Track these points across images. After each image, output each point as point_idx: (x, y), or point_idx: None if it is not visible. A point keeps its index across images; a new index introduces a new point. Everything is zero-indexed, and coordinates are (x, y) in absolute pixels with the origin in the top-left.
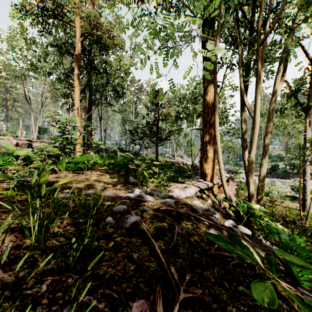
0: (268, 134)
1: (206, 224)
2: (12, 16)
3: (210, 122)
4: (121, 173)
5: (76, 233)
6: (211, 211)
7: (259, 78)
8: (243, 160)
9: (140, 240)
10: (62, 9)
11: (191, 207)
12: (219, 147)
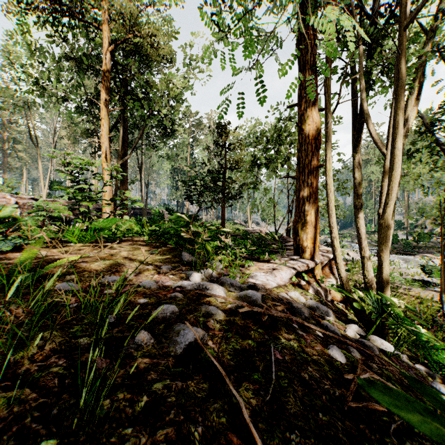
0: None
1: (319, 336)
2: (7, 12)
3: (310, 166)
4: (169, 247)
5: (68, 373)
6: (322, 310)
7: (401, 86)
8: (356, 226)
9: (204, 384)
10: (82, 4)
11: (290, 304)
12: (332, 204)
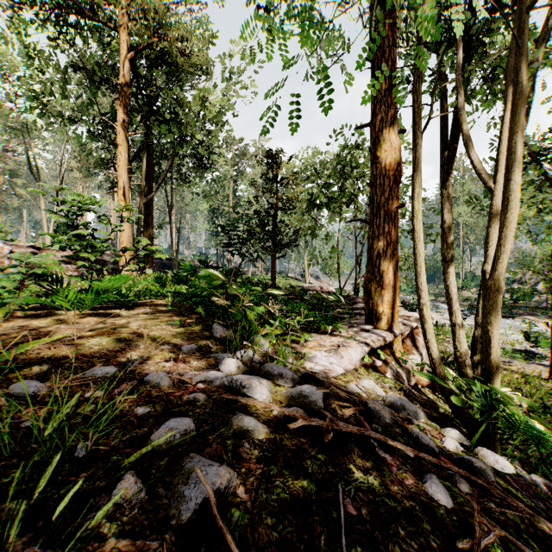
0: None
1: (409, 457)
2: None
3: (386, 206)
4: (198, 314)
5: None
6: (409, 410)
7: (519, 93)
8: (445, 284)
9: None
10: None
11: (364, 404)
12: (420, 258)
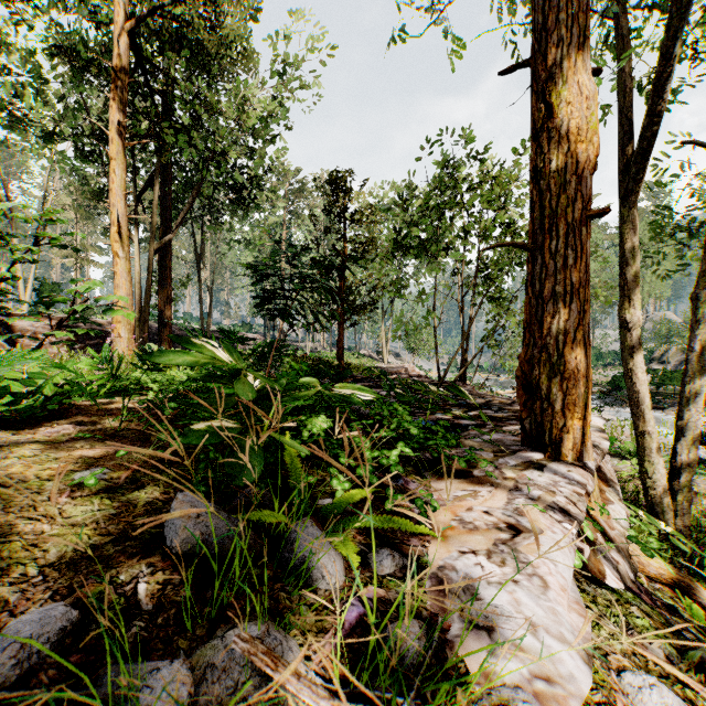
0: None
1: None
2: None
3: (572, 213)
4: None
5: None
6: None
7: None
8: (626, 367)
9: None
10: None
11: None
12: None
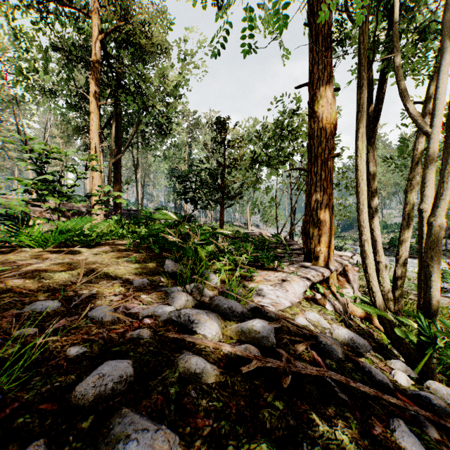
0: (412, 183)
1: (368, 397)
2: None
3: (323, 155)
4: (154, 252)
5: None
6: (357, 343)
7: None
8: (370, 227)
9: None
10: None
11: (315, 338)
12: (362, 196)
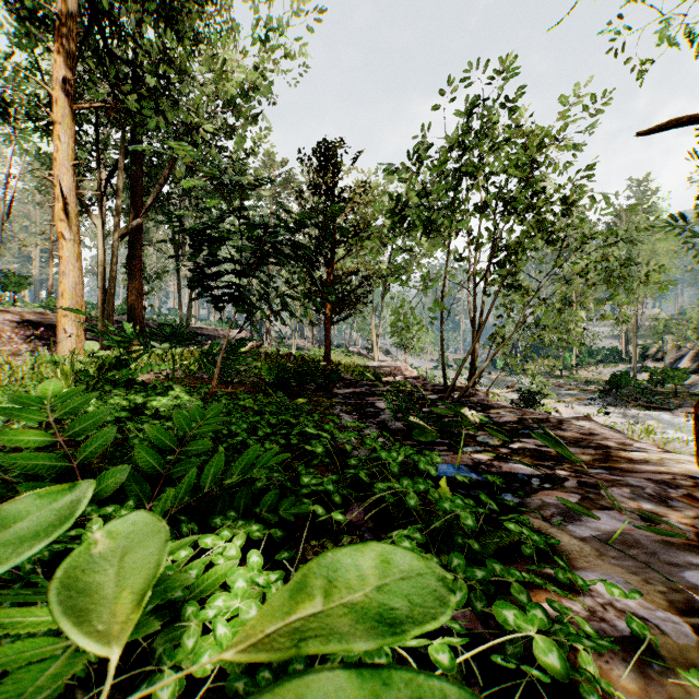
0: None
1: None
2: None
3: None
4: None
5: None
6: None
7: None
8: None
9: None
10: None
11: None
12: None
